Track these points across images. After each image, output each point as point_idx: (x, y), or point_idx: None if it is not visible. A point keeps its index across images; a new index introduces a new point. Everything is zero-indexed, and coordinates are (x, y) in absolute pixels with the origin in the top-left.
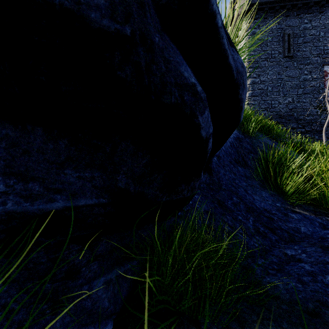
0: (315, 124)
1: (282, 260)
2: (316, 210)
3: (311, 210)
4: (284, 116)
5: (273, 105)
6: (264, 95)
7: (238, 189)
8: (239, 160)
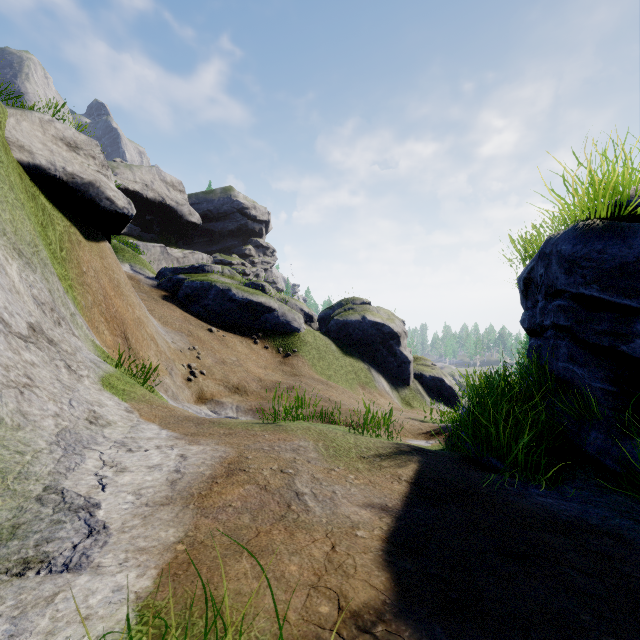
0: None
1: None
2: None
3: None
4: None
5: None
6: None
7: None
8: None
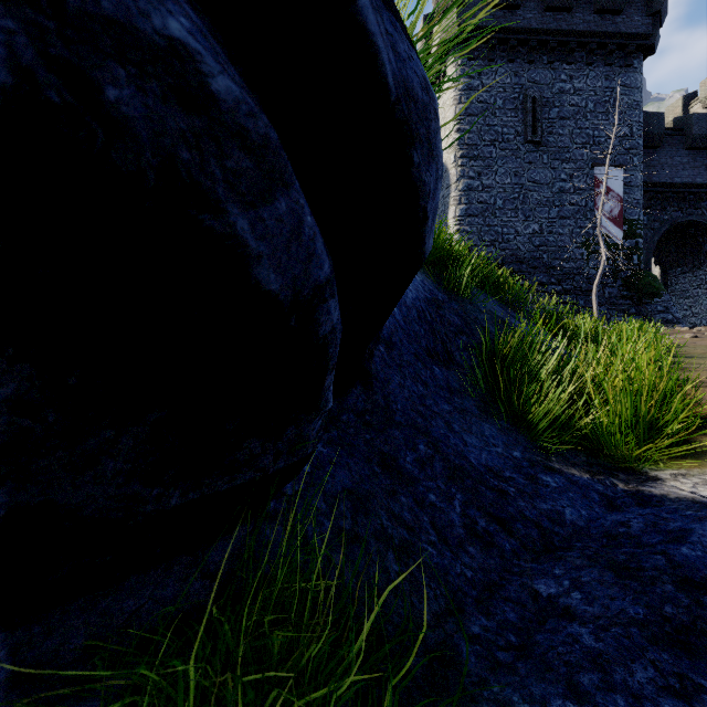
0: (580, 277)
1: (529, 615)
2: (592, 462)
3: (582, 463)
4: (525, 259)
5: (505, 237)
6: (489, 215)
7: (431, 423)
8: (436, 351)
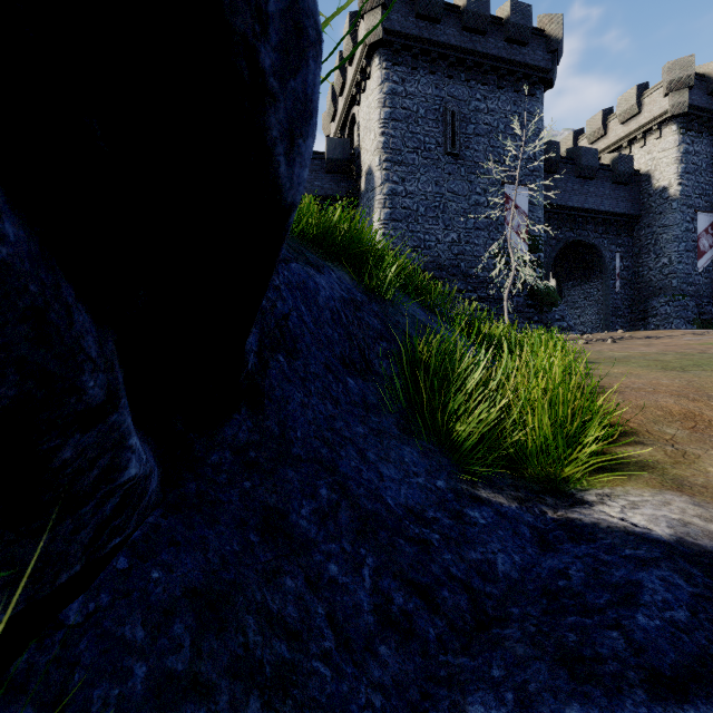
0: (493, 286)
1: None
2: (519, 484)
3: (509, 486)
4: (445, 266)
5: (427, 243)
6: (412, 221)
7: (339, 453)
8: (352, 359)
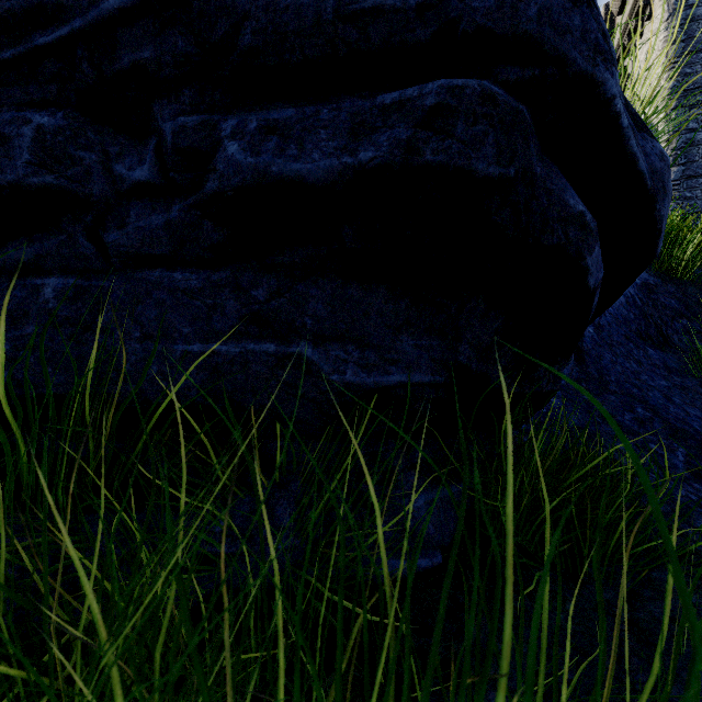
0: None
1: None
2: None
3: None
4: None
5: None
6: None
7: (647, 394)
8: (648, 334)
